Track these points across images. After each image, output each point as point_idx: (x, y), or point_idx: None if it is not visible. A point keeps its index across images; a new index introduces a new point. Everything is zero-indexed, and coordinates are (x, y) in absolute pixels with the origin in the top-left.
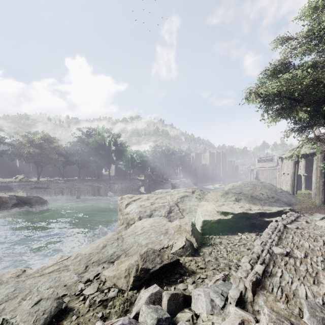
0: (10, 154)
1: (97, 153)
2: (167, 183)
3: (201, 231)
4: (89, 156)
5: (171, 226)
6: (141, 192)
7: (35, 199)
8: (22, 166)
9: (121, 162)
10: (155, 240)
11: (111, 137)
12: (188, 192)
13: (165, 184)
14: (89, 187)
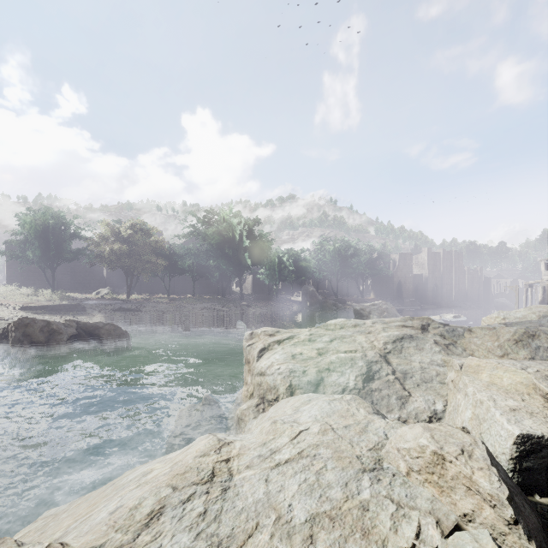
0: (89, 254)
1: (220, 252)
2: (345, 309)
3: (513, 477)
4: (208, 258)
5: (396, 445)
6: (296, 324)
7: (108, 329)
8: (110, 276)
9: (262, 269)
10: (340, 503)
11: (245, 225)
12: (410, 328)
13: (342, 310)
14: (206, 311)
